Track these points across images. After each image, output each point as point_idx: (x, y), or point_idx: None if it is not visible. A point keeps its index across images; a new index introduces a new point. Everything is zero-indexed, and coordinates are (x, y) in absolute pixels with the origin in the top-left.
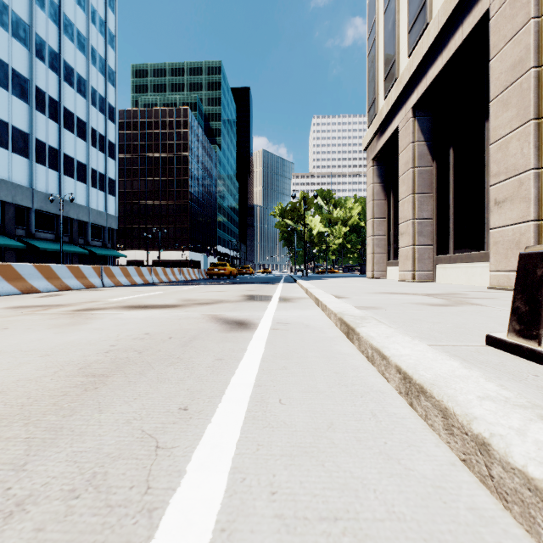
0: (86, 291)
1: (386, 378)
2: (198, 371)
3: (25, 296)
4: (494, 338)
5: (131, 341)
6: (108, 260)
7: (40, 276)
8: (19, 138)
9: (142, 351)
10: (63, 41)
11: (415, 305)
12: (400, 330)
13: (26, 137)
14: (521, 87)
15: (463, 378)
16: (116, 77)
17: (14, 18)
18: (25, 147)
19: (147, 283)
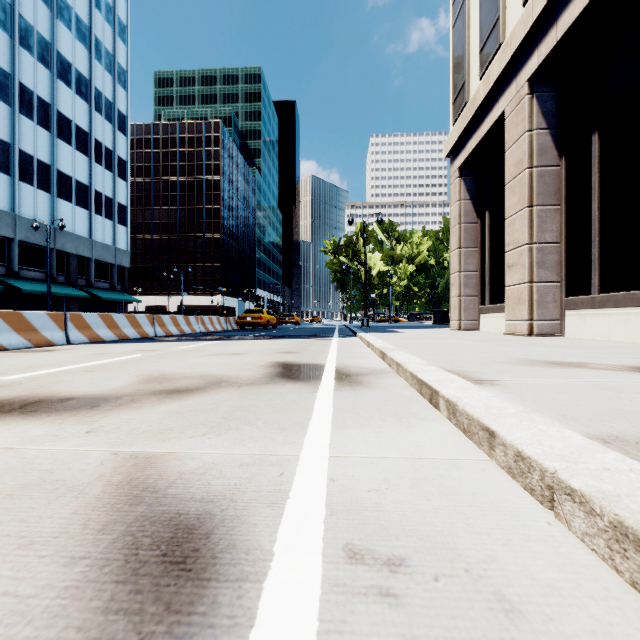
0: (18, 353)
1: None
2: None
3: None
4: None
5: None
6: (117, 306)
7: None
8: None
9: None
10: (57, 28)
11: None
12: None
13: (6, 147)
14: None
15: None
16: (128, 78)
17: None
18: (5, 160)
19: (145, 337)
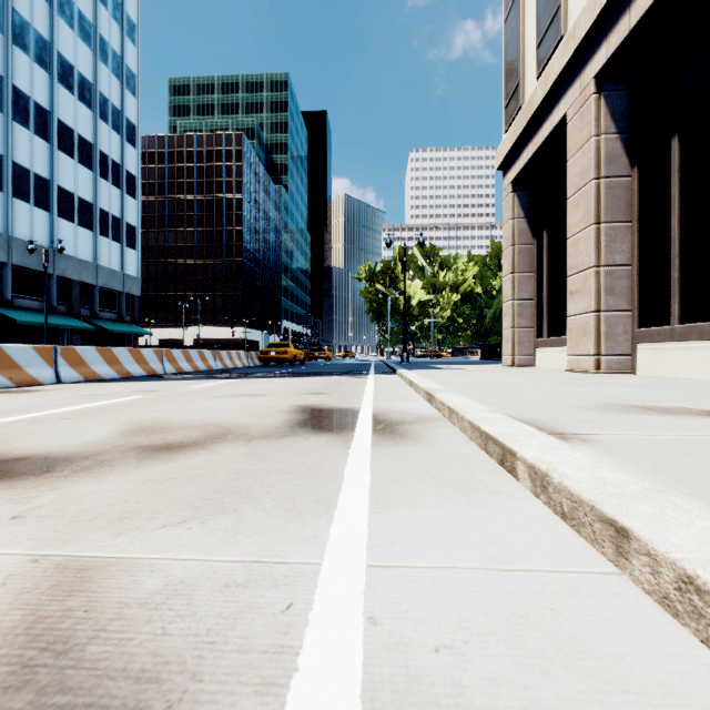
0: None
1: None
2: None
3: None
4: None
5: None
6: (126, 340)
7: None
8: None
9: None
10: (57, 26)
11: None
12: None
13: None
14: None
15: None
16: (138, 83)
17: None
18: None
19: (151, 375)
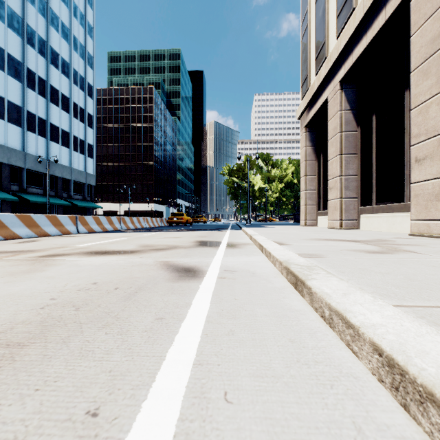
0: (61, 237)
1: (354, 352)
2: (132, 337)
3: (5, 242)
4: None
5: (75, 293)
6: (87, 211)
7: (21, 224)
8: (14, 111)
9: (81, 307)
10: (50, 31)
11: (353, 252)
12: (352, 283)
13: (19, 109)
14: None
15: None
16: (94, 61)
17: (9, 11)
18: (19, 118)
19: (116, 230)
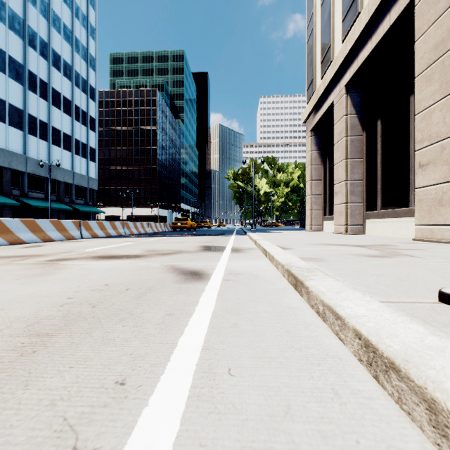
0: (65, 242)
1: (341, 340)
2: (147, 329)
3: (11, 247)
4: (449, 296)
5: (89, 293)
6: (89, 216)
7: (26, 229)
8: (15, 114)
9: (97, 305)
10: (51, 33)
11: (354, 256)
12: (347, 283)
13: (21, 112)
14: (443, 64)
15: (438, 351)
16: (96, 63)
17: (11, 13)
18: (20, 121)
19: (120, 235)
